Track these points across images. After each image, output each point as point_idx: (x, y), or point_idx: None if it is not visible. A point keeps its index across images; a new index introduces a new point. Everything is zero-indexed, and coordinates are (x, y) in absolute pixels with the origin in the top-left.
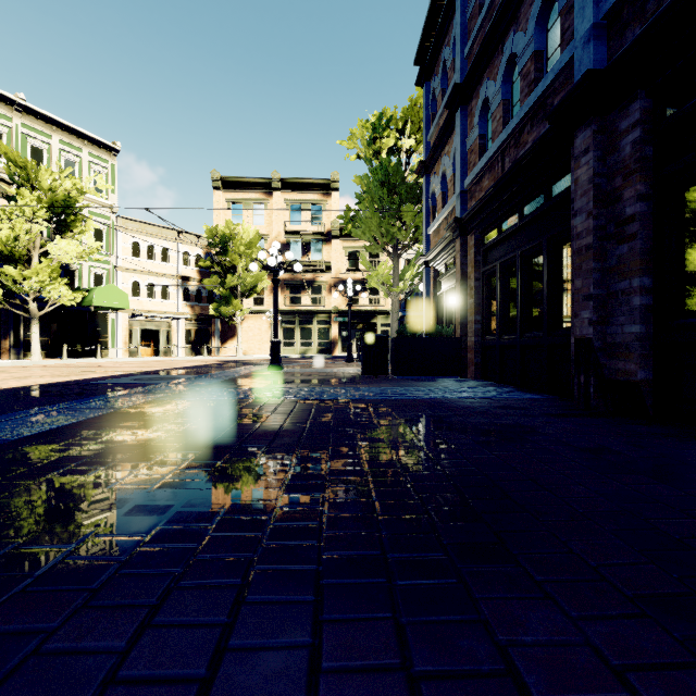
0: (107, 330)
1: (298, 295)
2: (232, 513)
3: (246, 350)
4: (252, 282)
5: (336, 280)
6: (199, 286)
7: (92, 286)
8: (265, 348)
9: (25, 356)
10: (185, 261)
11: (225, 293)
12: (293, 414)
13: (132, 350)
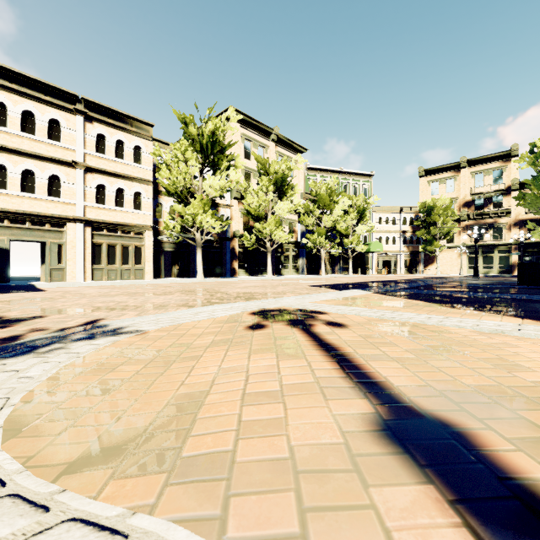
0: (368, 261)
1: (481, 234)
2: (487, 284)
3: (441, 271)
4: (447, 230)
5: (515, 220)
6: (411, 235)
7: (363, 241)
8: (455, 270)
9: (342, 273)
10: (403, 222)
11: (429, 238)
12: (491, 283)
13: (378, 271)
